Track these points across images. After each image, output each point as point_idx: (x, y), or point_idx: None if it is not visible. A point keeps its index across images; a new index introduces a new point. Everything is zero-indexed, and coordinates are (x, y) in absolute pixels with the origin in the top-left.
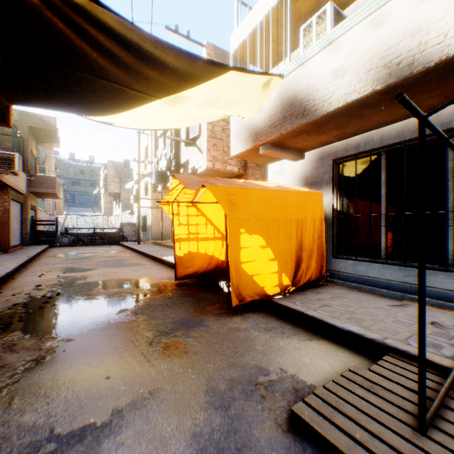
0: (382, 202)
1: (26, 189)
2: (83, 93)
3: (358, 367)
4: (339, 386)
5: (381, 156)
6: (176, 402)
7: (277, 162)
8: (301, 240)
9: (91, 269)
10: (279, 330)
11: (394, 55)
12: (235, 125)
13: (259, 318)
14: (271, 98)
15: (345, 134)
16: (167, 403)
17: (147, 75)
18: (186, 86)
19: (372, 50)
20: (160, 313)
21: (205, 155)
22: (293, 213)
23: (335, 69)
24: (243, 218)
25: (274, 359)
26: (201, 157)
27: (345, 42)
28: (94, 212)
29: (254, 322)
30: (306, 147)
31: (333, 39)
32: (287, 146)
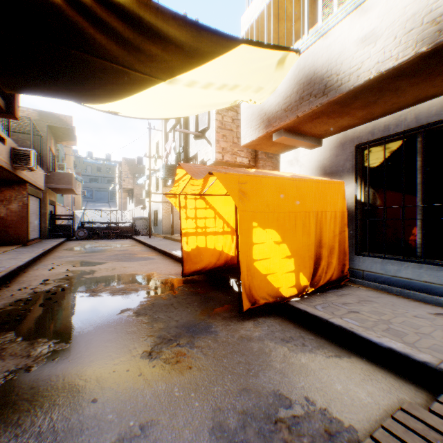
0: (417, 191)
1: (44, 185)
2: (82, 77)
3: (414, 406)
4: (394, 437)
5: (417, 138)
6: None
7: (290, 151)
8: (321, 235)
9: (100, 263)
10: (298, 341)
11: None
12: (246, 111)
13: (275, 324)
14: (286, 79)
15: (372, 115)
16: None
17: (149, 52)
18: (192, 65)
19: (415, 5)
20: (164, 314)
21: (214, 147)
22: (311, 204)
23: (365, 35)
24: (256, 210)
25: (296, 382)
26: (210, 150)
27: (377, 1)
28: (110, 207)
29: (268, 329)
30: (325, 132)
31: (361, 0)
32: (303, 132)
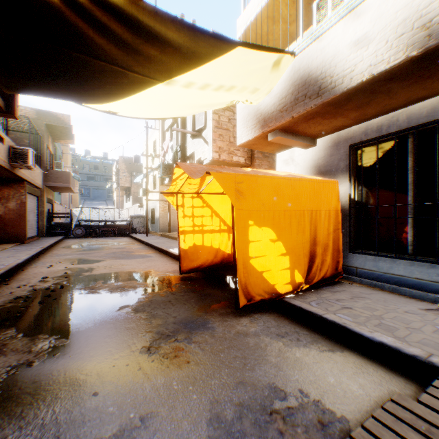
0: (409, 191)
1: (42, 183)
2: (82, 78)
3: (403, 397)
4: (383, 426)
5: (408, 139)
6: (172, 435)
7: (286, 150)
8: (315, 233)
9: (98, 261)
10: (293, 336)
11: (434, 12)
12: (242, 112)
13: (270, 320)
14: (281, 80)
15: (365, 116)
16: (161, 436)
17: (148, 54)
18: (190, 67)
19: (405, 10)
20: (162, 311)
21: (211, 146)
22: (306, 203)
23: (358, 39)
24: (252, 208)
25: (291, 376)
26: (206, 149)
27: (369, 6)
28: (107, 205)
29: (264, 325)
30: (319, 132)
31: (354, 5)
32: (298, 132)
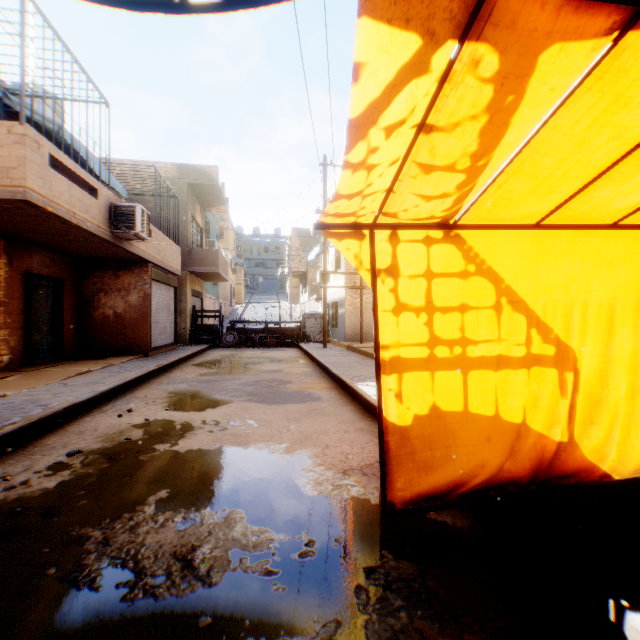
0: None
1: (180, 268)
2: None
3: None
4: None
5: None
6: None
7: None
8: None
9: (215, 404)
10: None
11: None
12: None
13: None
14: None
15: None
16: None
17: None
18: None
19: None
20: None
21: None
22: None
23: None
24: None
25: None
26: None
27: None
28: (278, 300)
29: None
30: None
31: None
32: None
